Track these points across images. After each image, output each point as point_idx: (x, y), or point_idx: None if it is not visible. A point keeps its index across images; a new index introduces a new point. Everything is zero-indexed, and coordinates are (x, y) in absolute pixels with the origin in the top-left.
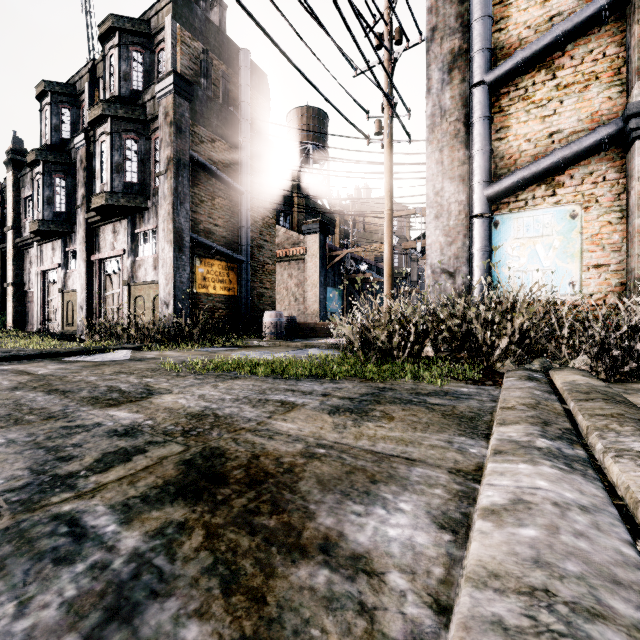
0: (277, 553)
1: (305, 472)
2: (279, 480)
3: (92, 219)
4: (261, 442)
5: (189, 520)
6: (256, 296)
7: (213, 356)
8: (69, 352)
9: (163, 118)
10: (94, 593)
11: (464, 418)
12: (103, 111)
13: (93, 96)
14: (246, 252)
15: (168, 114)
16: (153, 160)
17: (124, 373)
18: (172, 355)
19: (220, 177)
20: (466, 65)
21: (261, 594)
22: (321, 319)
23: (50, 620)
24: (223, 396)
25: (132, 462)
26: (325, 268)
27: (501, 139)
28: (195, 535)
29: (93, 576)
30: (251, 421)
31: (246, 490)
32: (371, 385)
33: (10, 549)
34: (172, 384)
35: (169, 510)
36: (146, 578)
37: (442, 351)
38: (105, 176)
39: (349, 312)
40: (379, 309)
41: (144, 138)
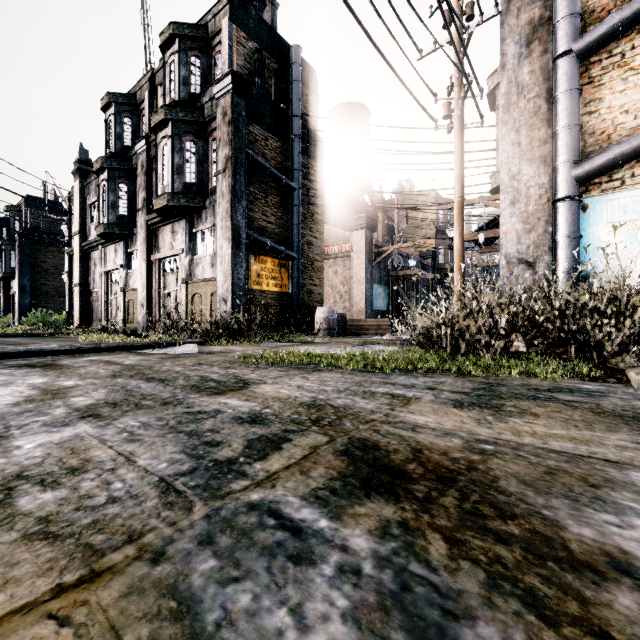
0: (561, 570)
1: (494, 470)
2: (471, 478)
3: (152, 221)
4: (408, 435)
5: (407, 519)
6: (306, 293)
7: (278, 350)
8: (142, 345)
9: (221, 118)
10: (372, 606)
11: (625, 417)
12: (165, 115)
13: (152, 104)
14: (297, 249)
15: (226, 114)
16: (210, 160)
17: (205, 364)
18: (237, 349)
19: (273, 174)
20: (548, 35)
21: (597, 627)
22: (367, 317)
23: (346, 638)
24: (322, 387)
25: (285, 450)
26: (371, 265)
27: (591, 113)
28: (432, 539)
29: (352, 582)
30: (375, 413)
31: (443, 488)
32: (473, 380)
33: (229, 541)
34: (260, 375)
35: (373, 506)
36: (420, 591)
37: (534, 346)
38: (166, 178)
39: (395, 310)
40: (424, 307)
41: (202, 139)
